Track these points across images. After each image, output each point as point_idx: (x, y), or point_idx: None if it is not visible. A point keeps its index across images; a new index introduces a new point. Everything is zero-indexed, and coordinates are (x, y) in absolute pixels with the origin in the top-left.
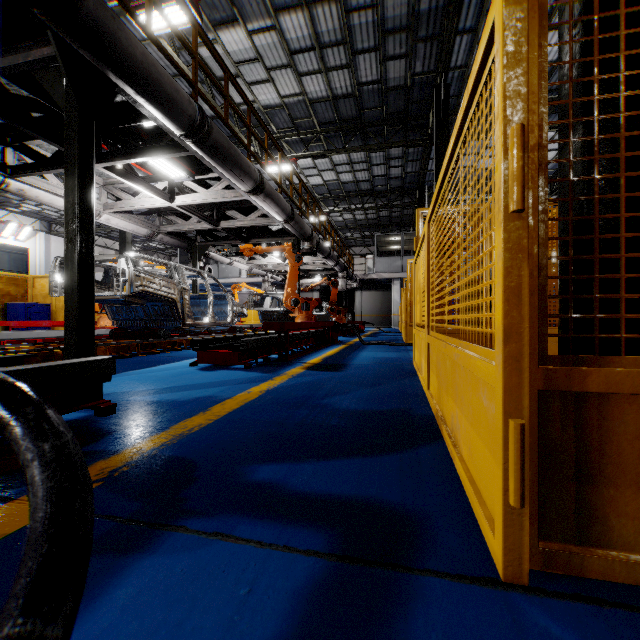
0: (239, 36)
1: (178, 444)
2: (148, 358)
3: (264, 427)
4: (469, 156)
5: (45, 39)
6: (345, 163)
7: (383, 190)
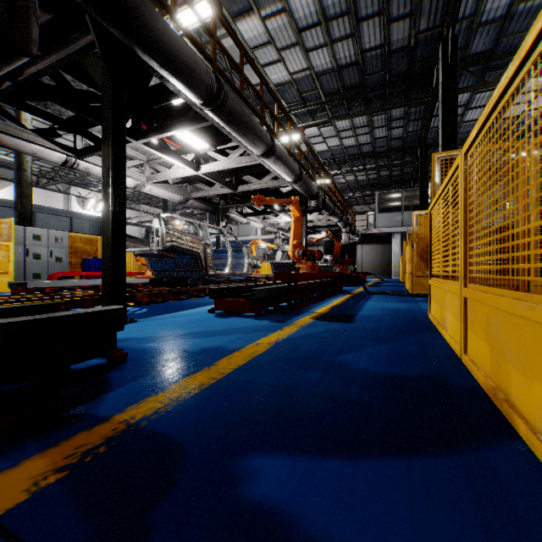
0: (254, 24)
1: (171, 413)
2: (176, 303)
3: (270, 395)
4: (475, 109)
5: (87, 28)
6: (348, 129)
7: (384, 151)
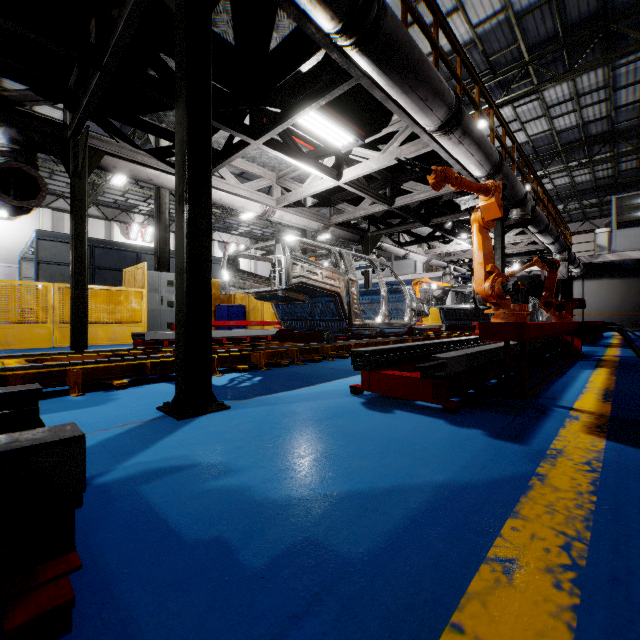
0: None
1: None
2: (304, 369)
3: None
4: None
5: None
6: (566, 100)
7: (631, 127)
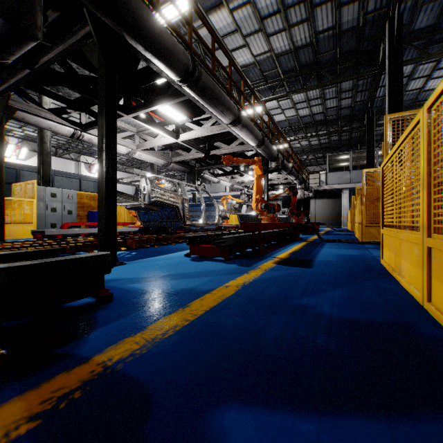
0: (223, 15)
1: (146, 356)
2: (159, 248)
3: (239, 339)
4: (417, 79)
5: (86, 21)
6: (303, 101)
7: (334, 119)
